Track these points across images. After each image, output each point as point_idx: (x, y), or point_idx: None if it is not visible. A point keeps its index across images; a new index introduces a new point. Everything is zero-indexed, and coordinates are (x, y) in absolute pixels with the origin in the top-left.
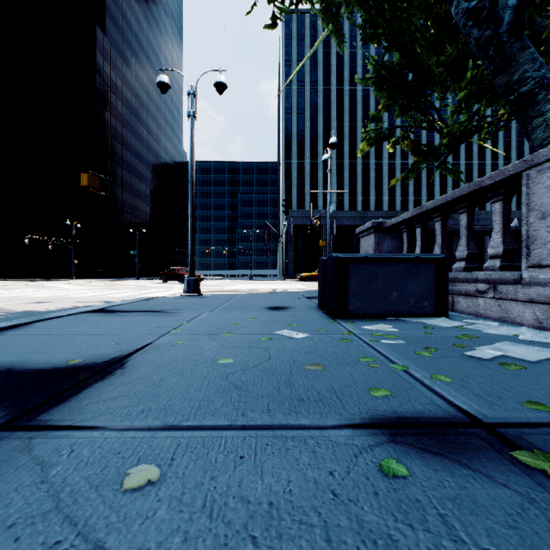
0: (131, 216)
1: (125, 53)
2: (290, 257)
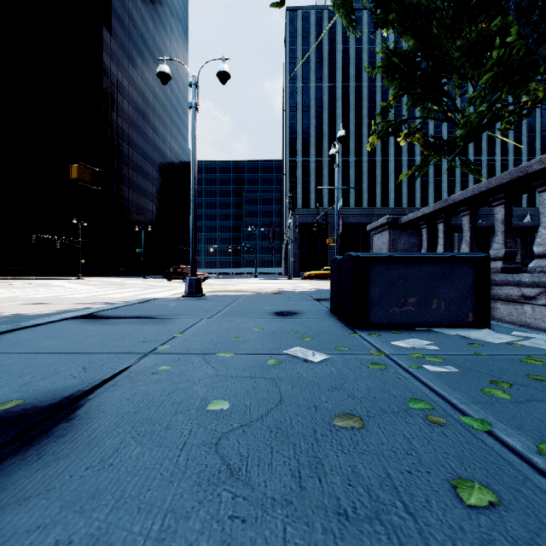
0: (138, 215)
1: (132, 54)
2: (296, 255)
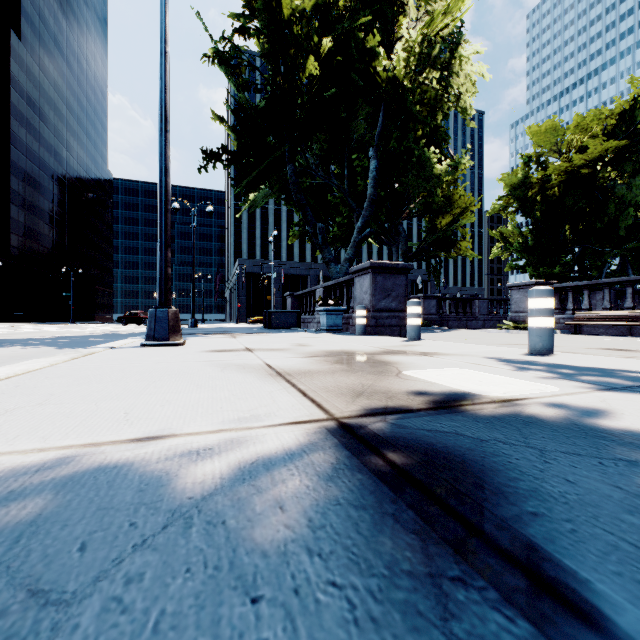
0: (49, 250)
1: (43, 59)
2: (242, 302)
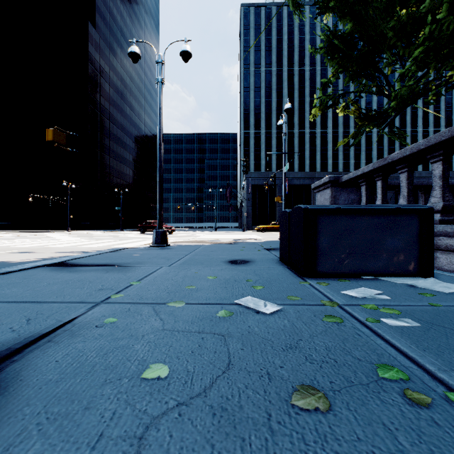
0: (117, 179)
1: (112, 44)
2: (249, 212)
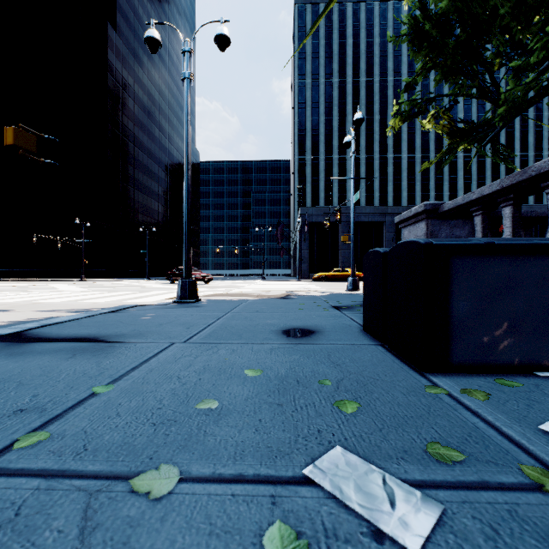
0: (143, 216)
1: (137, 51)
2: (305, 256)
